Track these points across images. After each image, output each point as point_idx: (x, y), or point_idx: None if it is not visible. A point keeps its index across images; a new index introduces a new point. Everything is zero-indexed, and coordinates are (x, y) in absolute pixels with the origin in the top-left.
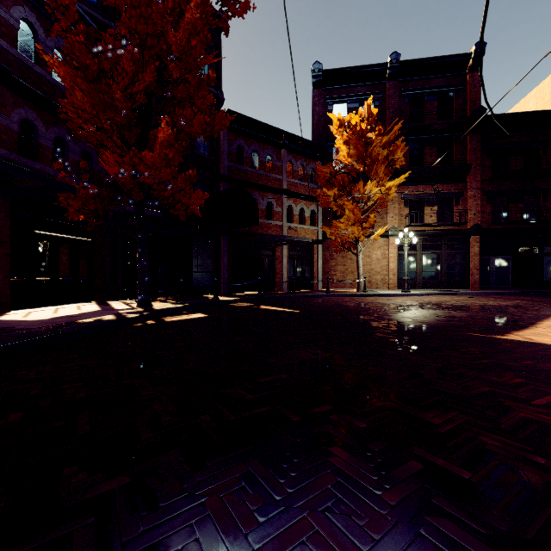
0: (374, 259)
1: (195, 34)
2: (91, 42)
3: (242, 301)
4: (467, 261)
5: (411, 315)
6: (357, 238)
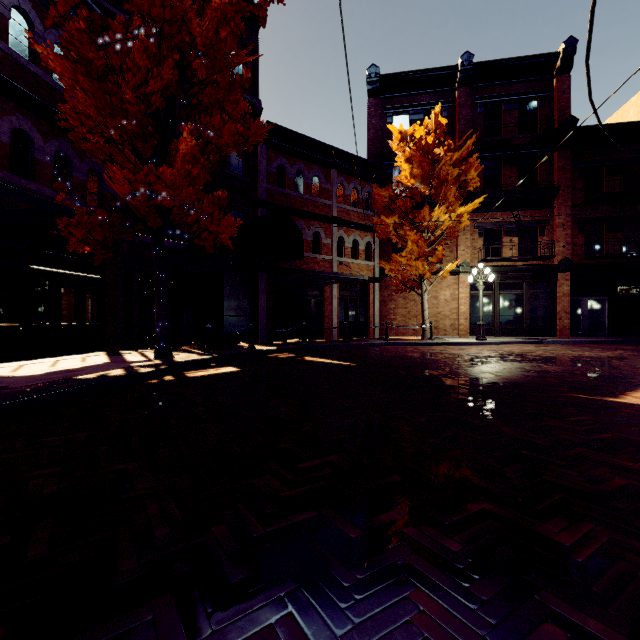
0: (441, 300)
1: (225, 24)
2: (96, 32)
3: (283, 351)
4: (554, 302)
5: (493, 369)
6: (422, 275)
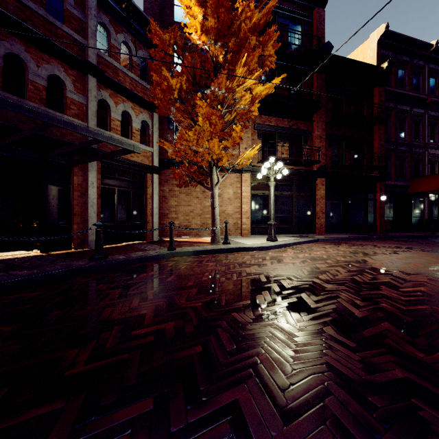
0: (225, 199)
1: None
2: None
3: None
4: (313, 204)
5: None
6: (215, 161)
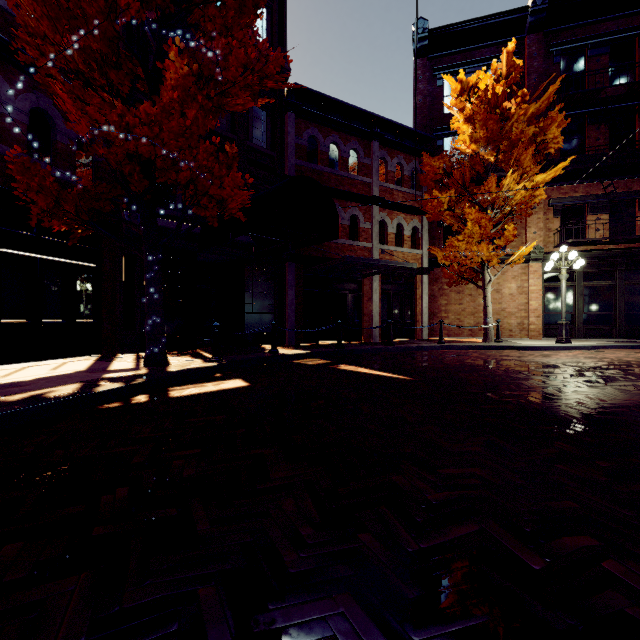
0: (505, 295)
1: None
2: None
3: (313, 356)
4: None
5: (639, 393)
6: (486, 261)
